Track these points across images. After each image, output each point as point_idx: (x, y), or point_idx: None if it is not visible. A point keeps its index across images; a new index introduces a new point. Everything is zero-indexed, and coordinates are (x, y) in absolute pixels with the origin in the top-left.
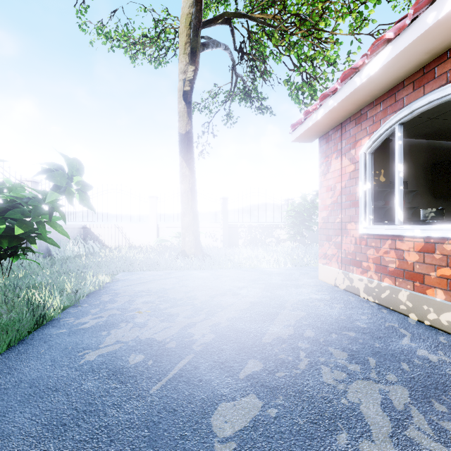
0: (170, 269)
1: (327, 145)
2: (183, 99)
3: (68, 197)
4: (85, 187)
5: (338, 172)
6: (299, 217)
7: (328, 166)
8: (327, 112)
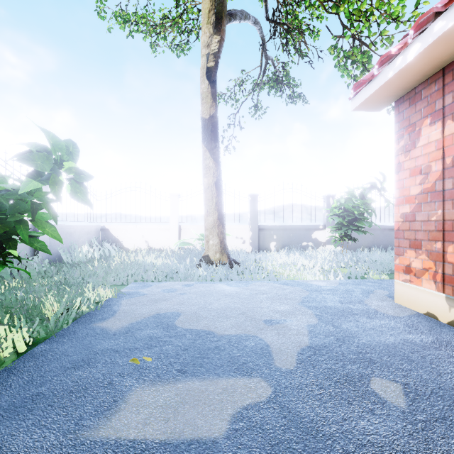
0: (190, 279)
1: (411, 108)
2: (206, 78)
3: (52, 188)
4: (81, 177)
5: (436, 144)
6: (348, 216)
7: (413, 139)
8: (429, 45)
